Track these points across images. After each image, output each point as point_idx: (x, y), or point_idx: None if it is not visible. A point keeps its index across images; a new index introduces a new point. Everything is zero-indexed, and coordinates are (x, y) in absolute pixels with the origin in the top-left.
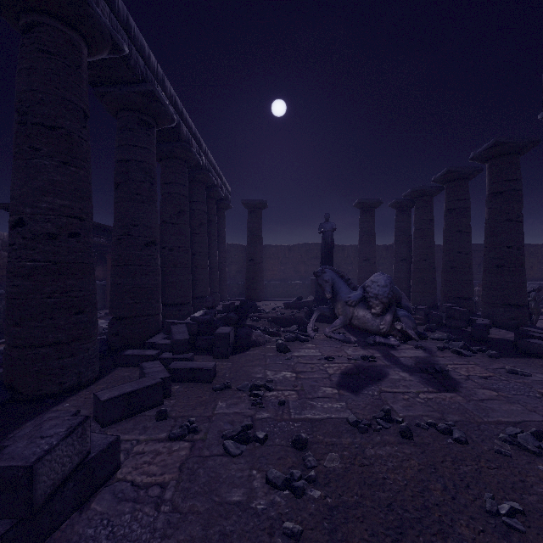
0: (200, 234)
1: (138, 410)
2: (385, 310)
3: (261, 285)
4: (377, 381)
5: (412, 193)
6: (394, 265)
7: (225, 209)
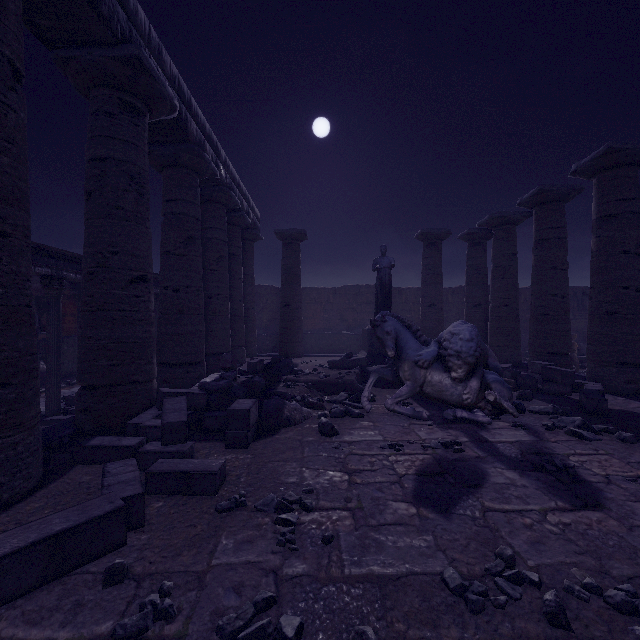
0: (219, 271)
1: (76, 562)
2: (470, 374)
3: (299, 337)
4: (475, 488)
5: (490, 221)
6: (465, 311)
7: (253, 240)
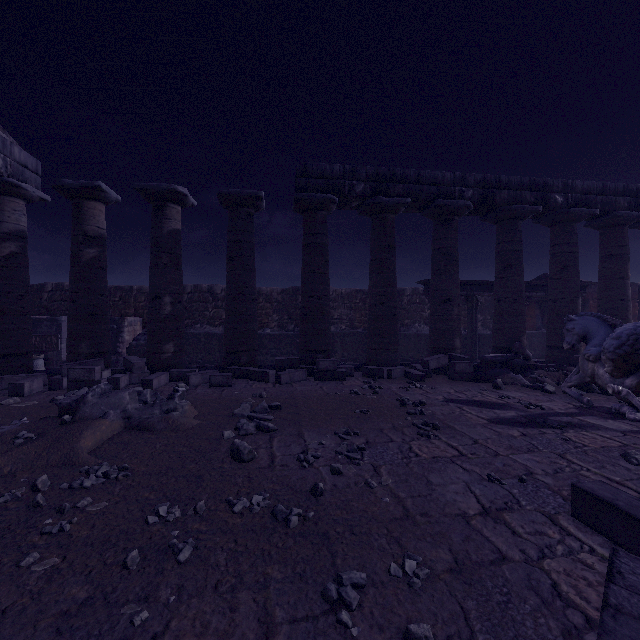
0: (562, 279)
1: (374, 376)
2: (631, 372)
3: None
4: (477, 406)
5: None
6: None
7: None
